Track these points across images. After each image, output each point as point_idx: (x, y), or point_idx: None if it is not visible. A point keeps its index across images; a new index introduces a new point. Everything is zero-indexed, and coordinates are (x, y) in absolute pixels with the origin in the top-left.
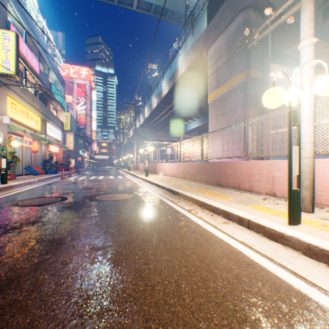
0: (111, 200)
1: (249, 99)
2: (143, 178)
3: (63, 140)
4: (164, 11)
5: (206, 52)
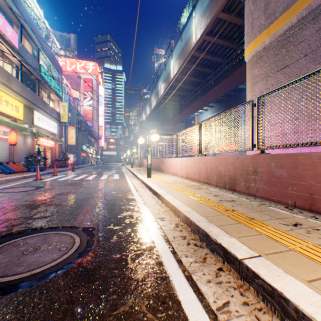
0: None
1: None
2: (142, 180)
3: (59, 133)
4: None
5: None
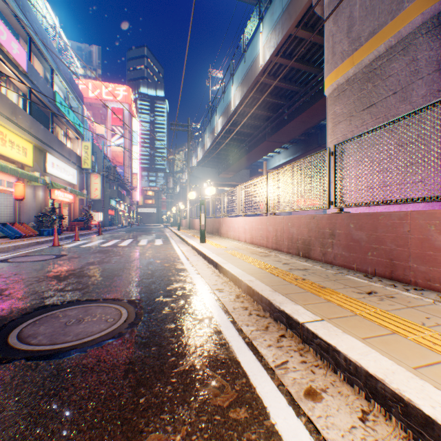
0: (41, 353)
1: None
2: (194, 246)
3: (80, 184)
4: None
5: None
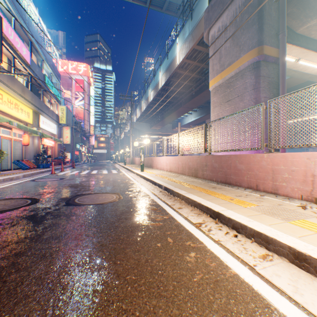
0: (92, 204)
1: (261, 81)
2: (137, 173)
3: (58, 134)
4: (161, 3)
5: (207, 33)
